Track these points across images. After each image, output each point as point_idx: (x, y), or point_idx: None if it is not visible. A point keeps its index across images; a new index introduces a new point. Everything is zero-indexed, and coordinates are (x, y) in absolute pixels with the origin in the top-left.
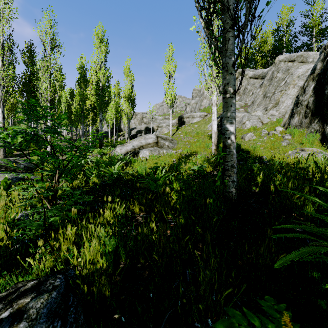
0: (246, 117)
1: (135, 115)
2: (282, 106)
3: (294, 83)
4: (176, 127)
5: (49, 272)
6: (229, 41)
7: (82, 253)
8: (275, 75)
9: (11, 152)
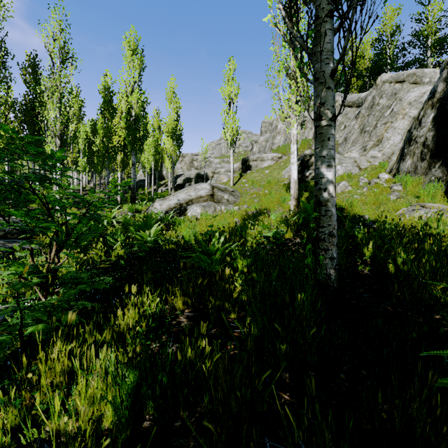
0: (337, 159)
1: (182, 157)
2: (387, 144)
3: (404, 112)
4: (239, 174)
5: (13, 437)
6: (326, 37)
7: (70, 406)
8: (377, 101)
9: (4, 209)
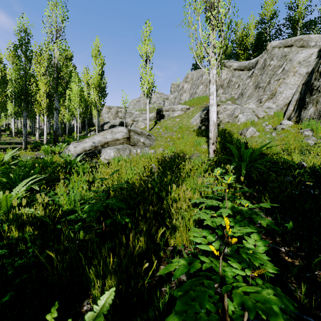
0: (239, 109)
1: (109, 109)
2: (280, 97)
3: (295, 70)
4: (154, 121)
5: None
6: None
7: None
8: (268, 63)
9: None
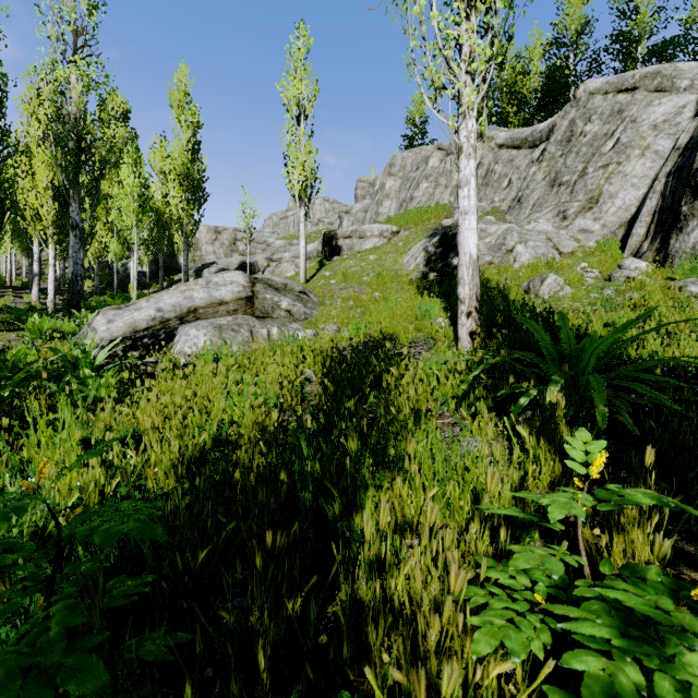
0: (516, 233)
1: (216, 233)
2: (610, 206)
3: (645, 143)
4: (318, 262)
5: None
6: None
7: None
8: (579, 129)
9: None
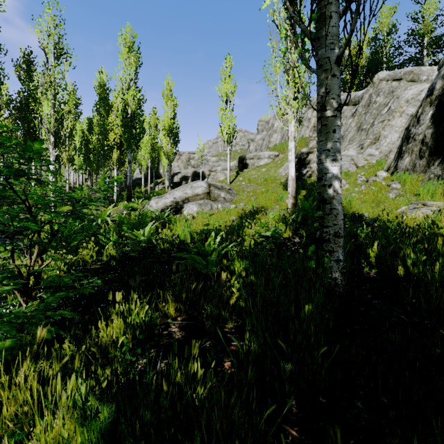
0: None
1: (179, 155)
2: (384, 142)
3: (402, 110)
4: (236, 172)
5: None
6: (331, 21)
7: None
8: (374, 99)
9: None
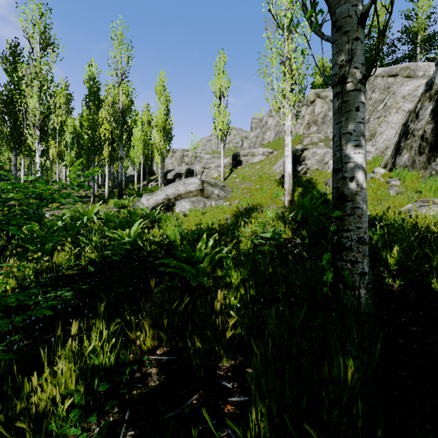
0: (330, 154)
1: (173, 152)
2: (380, 139)
3: (398, 106)
4: (229, 169)
5: None
6: None
7: None
8: (369, 96)
9: None
